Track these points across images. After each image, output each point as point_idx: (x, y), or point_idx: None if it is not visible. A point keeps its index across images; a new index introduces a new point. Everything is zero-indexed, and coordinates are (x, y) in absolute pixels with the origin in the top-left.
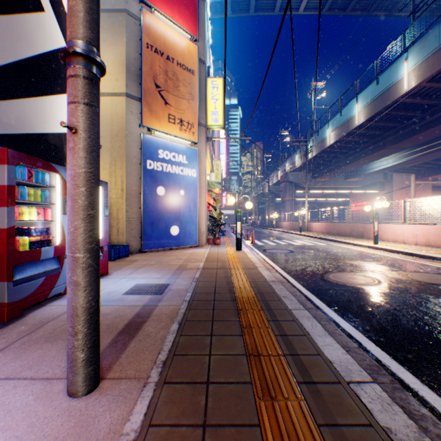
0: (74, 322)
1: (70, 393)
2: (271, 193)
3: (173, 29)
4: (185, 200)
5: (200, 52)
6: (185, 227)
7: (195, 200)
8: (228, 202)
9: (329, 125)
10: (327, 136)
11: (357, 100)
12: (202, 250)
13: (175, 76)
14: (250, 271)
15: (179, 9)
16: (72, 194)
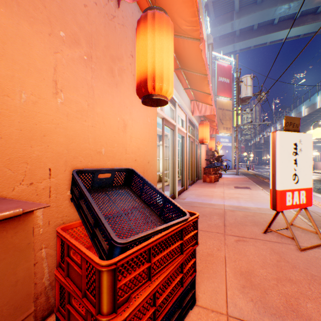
0: (236, 169)
1: (236, 175)
2: (266, 142)
3: (224, 99)
4: (227, 154)
5: (232, 101)
6: (227, 162)
7: (230, 153)
8: (244, 154)
9: (303, 104)
10: (302, 111)
11: (317, 94)
12: (234, 170)
13: (224, 114)
14: (252, 172)
15: (225, 92)
16: (236, 158)
